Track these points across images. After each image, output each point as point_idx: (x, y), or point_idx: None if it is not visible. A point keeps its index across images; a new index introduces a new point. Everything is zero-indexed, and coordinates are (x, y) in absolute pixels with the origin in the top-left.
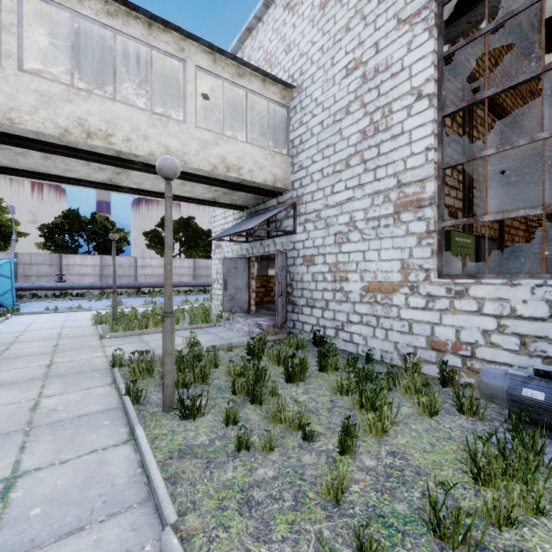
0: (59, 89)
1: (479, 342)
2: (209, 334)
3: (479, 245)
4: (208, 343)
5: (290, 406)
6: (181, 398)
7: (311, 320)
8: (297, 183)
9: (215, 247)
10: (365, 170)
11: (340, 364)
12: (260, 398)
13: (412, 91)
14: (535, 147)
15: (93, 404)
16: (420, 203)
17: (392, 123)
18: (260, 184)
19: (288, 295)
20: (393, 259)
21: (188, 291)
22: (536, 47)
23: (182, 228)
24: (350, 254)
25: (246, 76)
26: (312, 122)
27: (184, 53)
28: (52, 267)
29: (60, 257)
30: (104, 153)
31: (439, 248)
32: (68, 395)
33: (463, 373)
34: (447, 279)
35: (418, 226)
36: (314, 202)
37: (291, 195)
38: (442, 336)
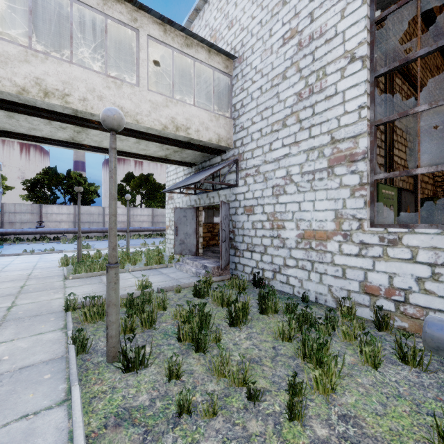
0: (16, 50)
1: (413, 289)
2: (161, 274)
3: (400, 197)
4: (159, 284)
5: (233, 354)
6: (124, 350)
7: (251, 263)
8: (239, 142)
9: (168, 199)
10: (300, 128)
11: (279, 307)
12: (204, 347)
13: (346, 55)
14: (440, 114)
15: (39, 352)
16: (353, 158)
17: (326, 85)
18: (206, 142)
19: (231, 240)
20: (327, 209)
21: (147, 235)
22: (442, 27)
23: (142, 183)
24: (287, 205)
25: (193, 46)
26: (252, 88)
27: (136, 23)
28: (33, 215)
29: (40, 207)
30: (62, 111)
31: (371, 199)
32: (18, 342)
33: (396, 317)
34: (380, 229)
35: (351, 179)
36: (254, 158)
37: (234, 153)
38: (375, 282)
